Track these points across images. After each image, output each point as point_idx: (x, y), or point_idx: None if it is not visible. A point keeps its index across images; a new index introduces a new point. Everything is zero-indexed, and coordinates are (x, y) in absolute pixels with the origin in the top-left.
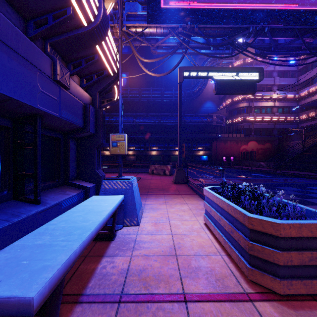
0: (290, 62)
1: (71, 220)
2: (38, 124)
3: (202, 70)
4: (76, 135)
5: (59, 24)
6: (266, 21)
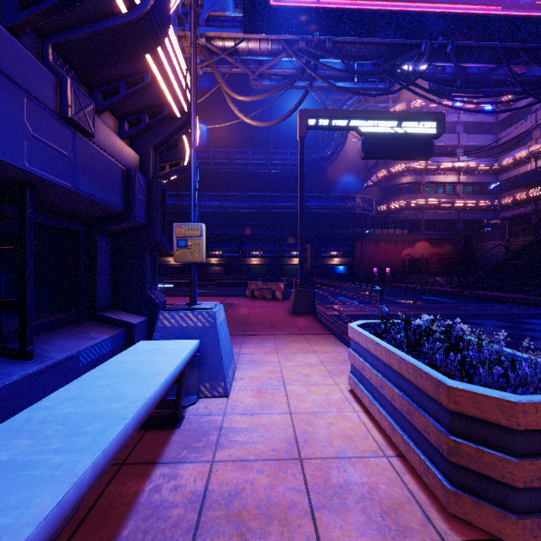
0: (484, 108)
1: (85, 398)
2: (29, 202)
3: (339, 116)
4: (109, 227)
5: (68, 3)
6: (448, 33)
